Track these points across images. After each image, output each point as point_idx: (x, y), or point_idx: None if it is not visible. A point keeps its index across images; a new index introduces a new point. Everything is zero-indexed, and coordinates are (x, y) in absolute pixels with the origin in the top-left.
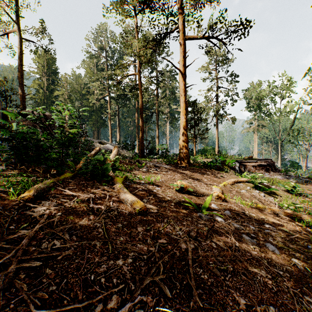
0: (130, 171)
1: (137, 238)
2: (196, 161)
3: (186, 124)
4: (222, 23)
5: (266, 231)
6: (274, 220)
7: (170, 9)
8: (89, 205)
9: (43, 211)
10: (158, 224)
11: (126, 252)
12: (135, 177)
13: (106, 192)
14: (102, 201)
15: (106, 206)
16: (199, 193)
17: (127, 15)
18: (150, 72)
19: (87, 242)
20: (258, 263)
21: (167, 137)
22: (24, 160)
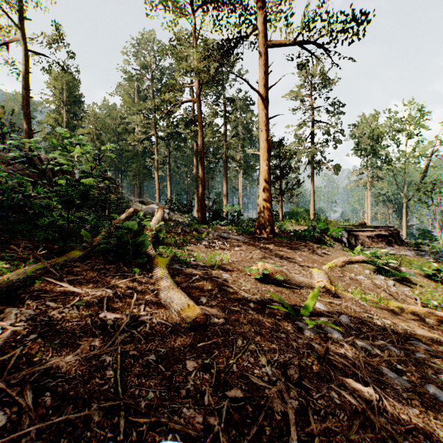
0: (182, 246)
1: (184, 390)
2: (283, 230)
3: (268, 174)
4: (323, 21)
5: (418, 357)
6: (422, 331)
7: (244, 2)
8: (99, 315)
9: (0, 332)
10: (227, 352)
11: (156, 435)
12: (189, 256)
13: (136, 284)
14: (126, 304)
15: (129, 317)
16: (294, 283)
17: (181, 12)
18: (215, 101)
19: (69, 415)
20: (429, 439)
21: (239, 195)
22: (2, 229)
